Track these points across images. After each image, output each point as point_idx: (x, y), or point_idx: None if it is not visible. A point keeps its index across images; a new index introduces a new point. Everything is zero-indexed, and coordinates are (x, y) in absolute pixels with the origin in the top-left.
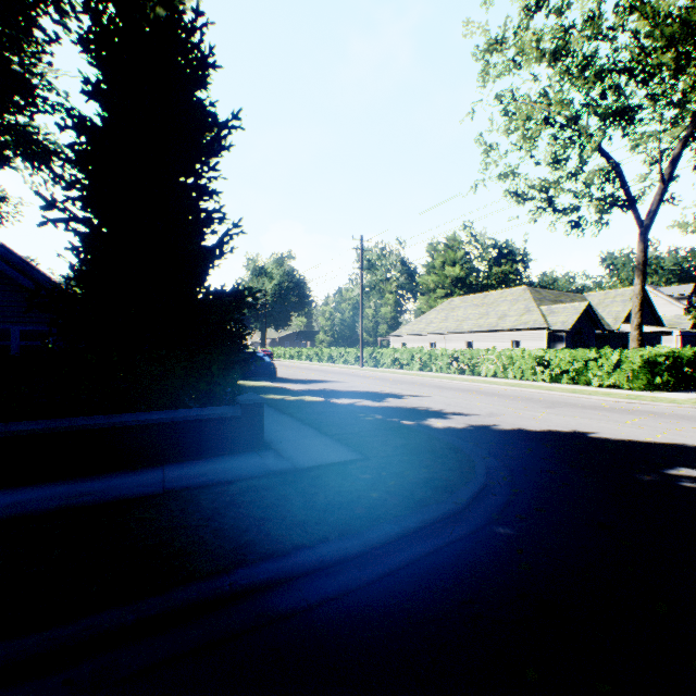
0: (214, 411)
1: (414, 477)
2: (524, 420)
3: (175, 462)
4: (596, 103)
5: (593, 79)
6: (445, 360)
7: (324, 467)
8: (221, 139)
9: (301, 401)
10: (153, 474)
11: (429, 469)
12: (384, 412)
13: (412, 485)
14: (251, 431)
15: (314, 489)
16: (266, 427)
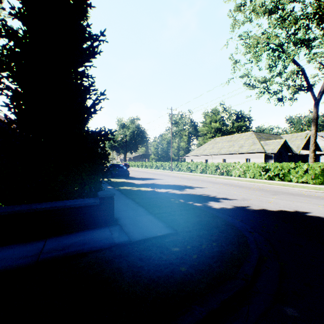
0: (82, 202)
1: (209, 251)
2: (264, 203)
3: (55, 235)
4: (293, 36)
5: (294, 21)
6: (213, 168)
7: (149, 240)
8: (94, 47)
9: (140, 191)
10: (37, 246)
11: (217, 243)
12: (184, 197)
13: (209, 259)
14: (106, 213)
15: (140, 263)
16: (118, 208)
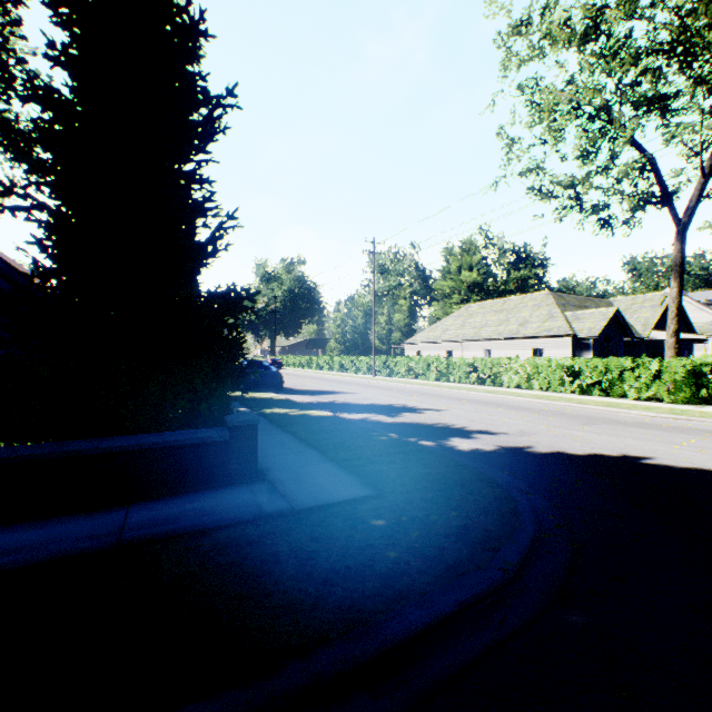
0: (196, 435)
1: (443, 525)
2: (562, 440)
3: (145, 500)
4: (631, 89)
5: (630, 60)
6: (463, 369)
7: (328, 507)
8: (214, 119)
9: (307, 417)
10: (113, 518)
11: (460, 511)
12: (400, 430)
13: (441, 538)
14: (242, 458)
15: (313, 544)
16: (264, 450)
